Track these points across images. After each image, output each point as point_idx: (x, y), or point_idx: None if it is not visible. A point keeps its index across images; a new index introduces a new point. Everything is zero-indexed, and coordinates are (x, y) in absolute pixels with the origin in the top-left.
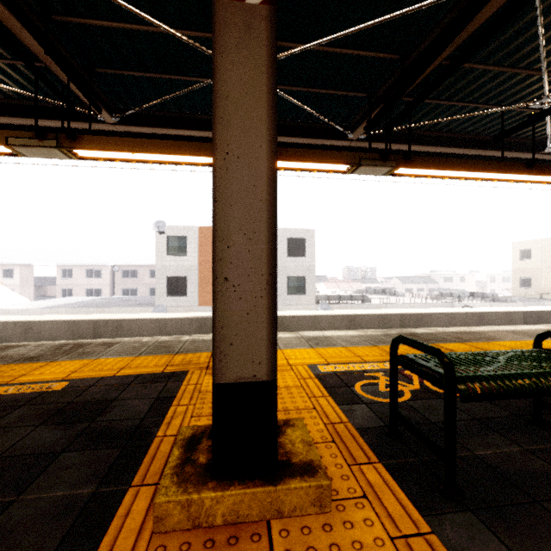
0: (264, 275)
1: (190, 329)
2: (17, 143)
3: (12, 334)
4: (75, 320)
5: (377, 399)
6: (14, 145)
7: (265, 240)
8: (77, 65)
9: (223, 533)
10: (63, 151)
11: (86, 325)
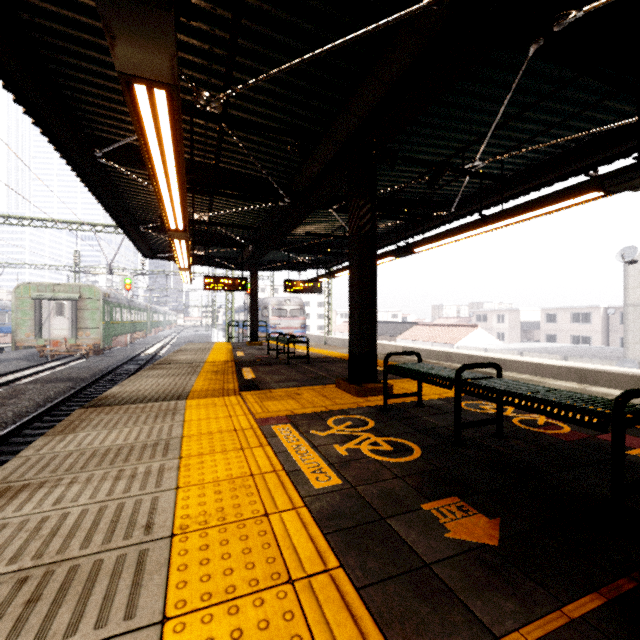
0: (355, 320)
1: (568, 379)
2: (393, 255)
3: (441, 360)
4: (473, 355)
5: (462, 405)
6: (392, 256)
7: (355, 308)
8: (416, 200)
9: (340, 391)
10: (407, 253)
11: (479, 360)
